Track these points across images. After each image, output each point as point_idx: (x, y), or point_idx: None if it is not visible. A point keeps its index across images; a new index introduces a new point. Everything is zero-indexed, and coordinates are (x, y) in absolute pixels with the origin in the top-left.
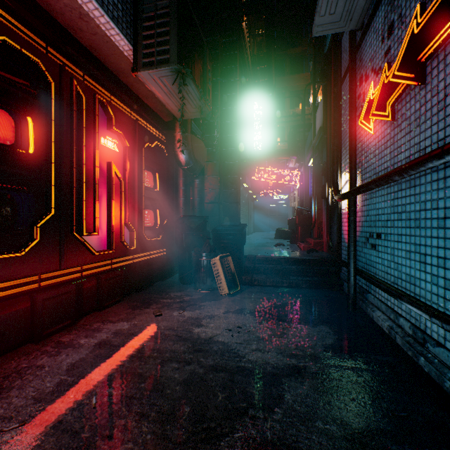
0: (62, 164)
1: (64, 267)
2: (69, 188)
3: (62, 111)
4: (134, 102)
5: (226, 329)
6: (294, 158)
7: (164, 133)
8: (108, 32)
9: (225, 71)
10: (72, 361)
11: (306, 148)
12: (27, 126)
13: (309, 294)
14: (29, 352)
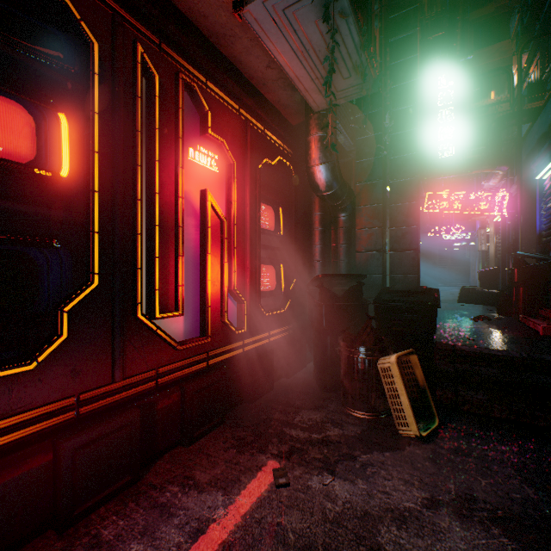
0: (115, 193)
1: (119, 379)
2: (130, 236)
3: (115, 98)
4: (244, 91)
5: None
6: (504, 169)
7: (291, 145)
8: None
9: (392, 22)
10: None
11: (524, 151)
12: (57, 129)
13: None
14: None
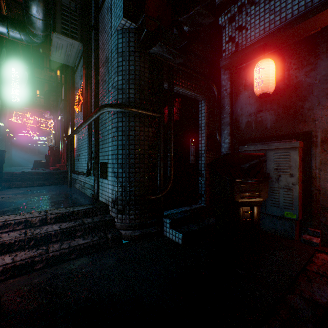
0: None
1: None
2: None
3: None
4: None
5: None
6: (49, 112)
7: None
8: None
9: None
10: None
11: (58, 107)
12: None
13: (50, 186)
14: None
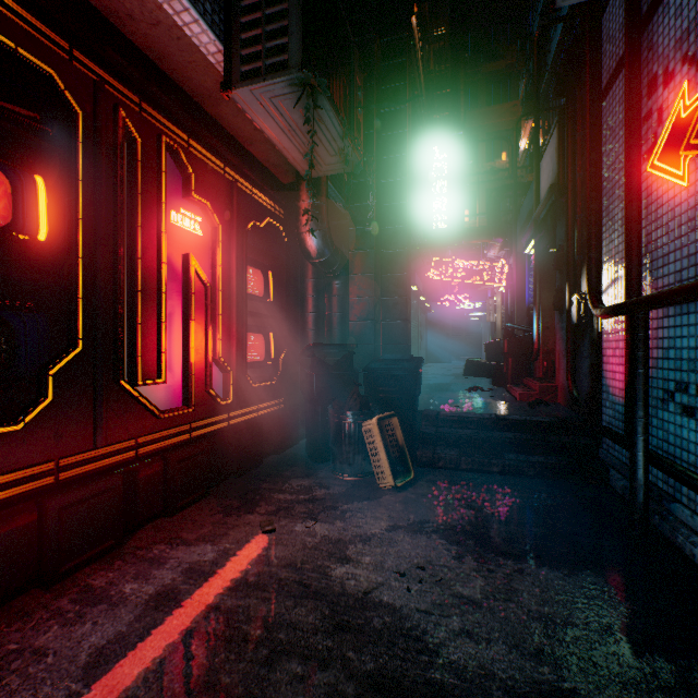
0: (98, 259)
1: (101, 444)
2: (111, 301)
3: (98, 164)
4: (230, 150)
5: (394, 571)
6: (500, 241)
7: (282, 204)
8: (179, 18)
9: (384, 93)
10: (100, 642)
11: (518, 224)
12: (34, 192)
13: (543, 490)
14: (29, 612)
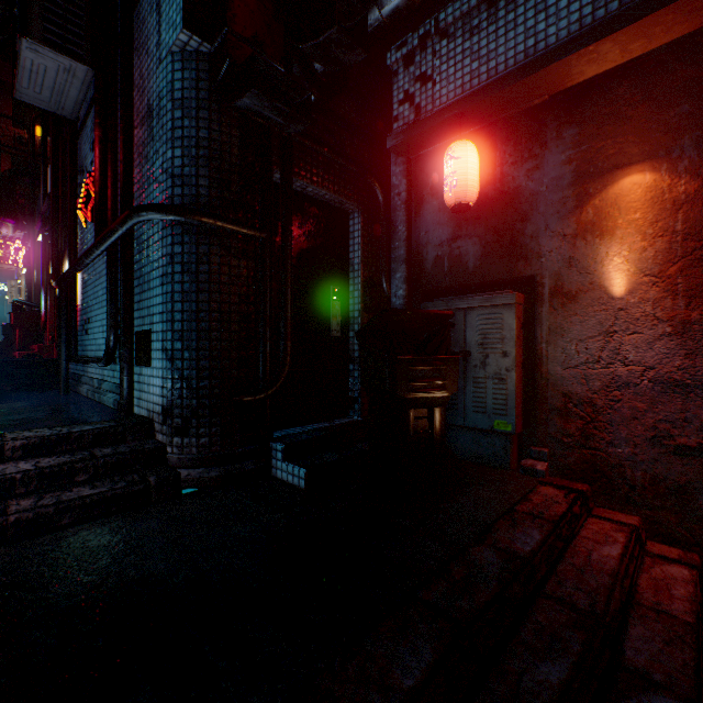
0: None
1: None
2: None
3: None
4: None
5: None
6: (12, 223)
7: None
8: None
9: None
10: None
11: (37, 213)
12: None
13: (15, 393)
14: None
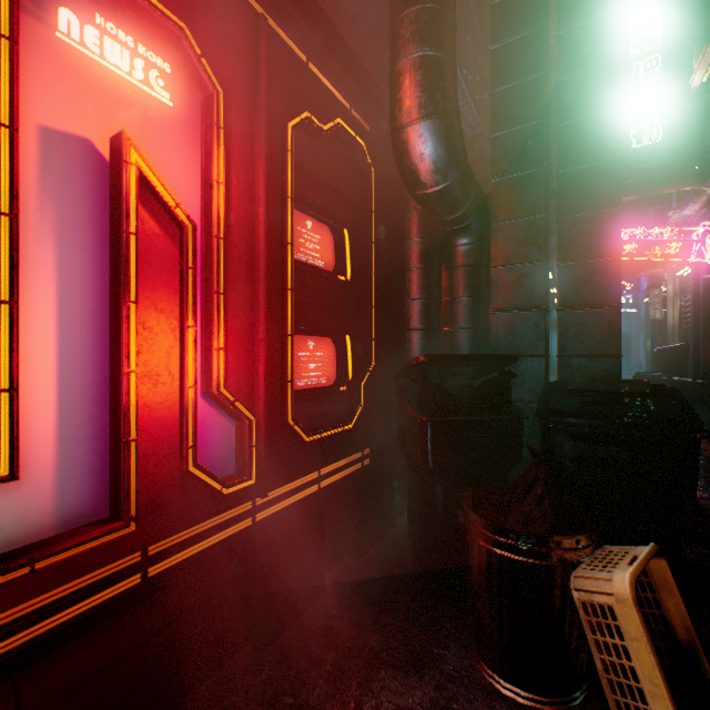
0: None
1: None
2: None
3: None
4: None
5: None
6: None
7: (366, 110)
8: None
9: None
10: None
11: None
12: None
13: None
14: None
